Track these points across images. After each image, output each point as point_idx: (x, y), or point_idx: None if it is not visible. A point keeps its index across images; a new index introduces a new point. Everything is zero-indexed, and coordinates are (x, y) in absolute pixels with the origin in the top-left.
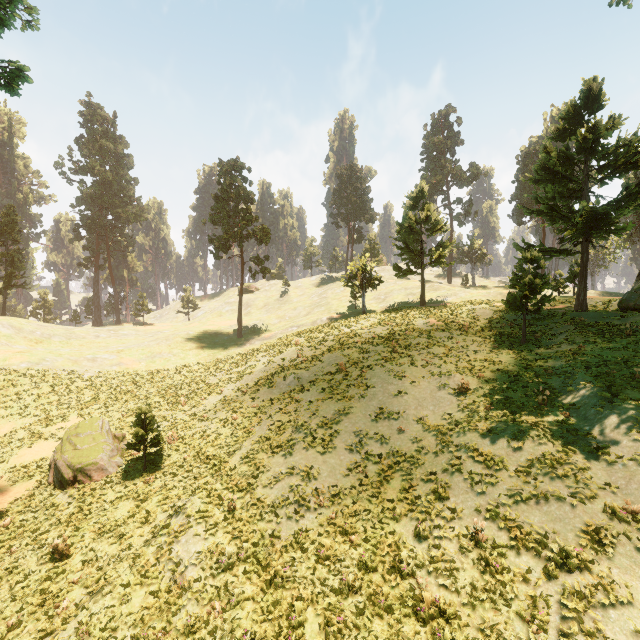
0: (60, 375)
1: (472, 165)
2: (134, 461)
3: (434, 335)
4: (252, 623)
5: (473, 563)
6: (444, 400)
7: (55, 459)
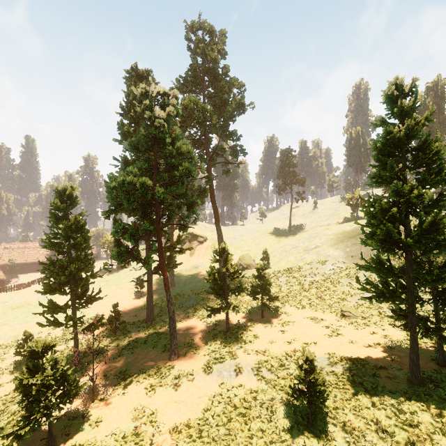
0: (227, 242)
1: None
2: None
3: None
4: (299, 290)
5: (357, 285)
6: (372, 253)
7: (240, 262)
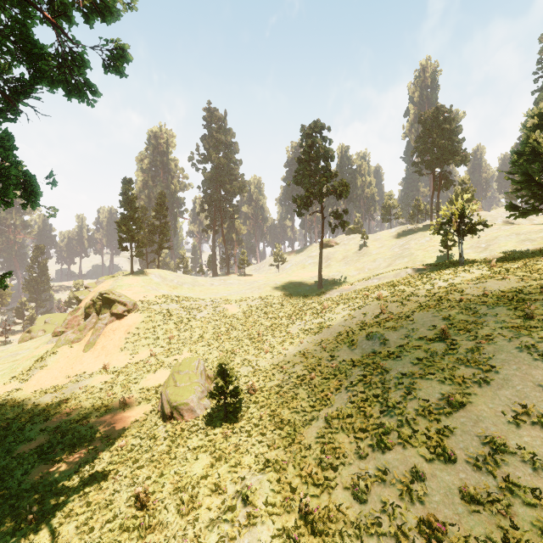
0: (181, 315)
1: None
2: (218, 406)
3: None
4: None
5: None
6: None
7: (161, 392)
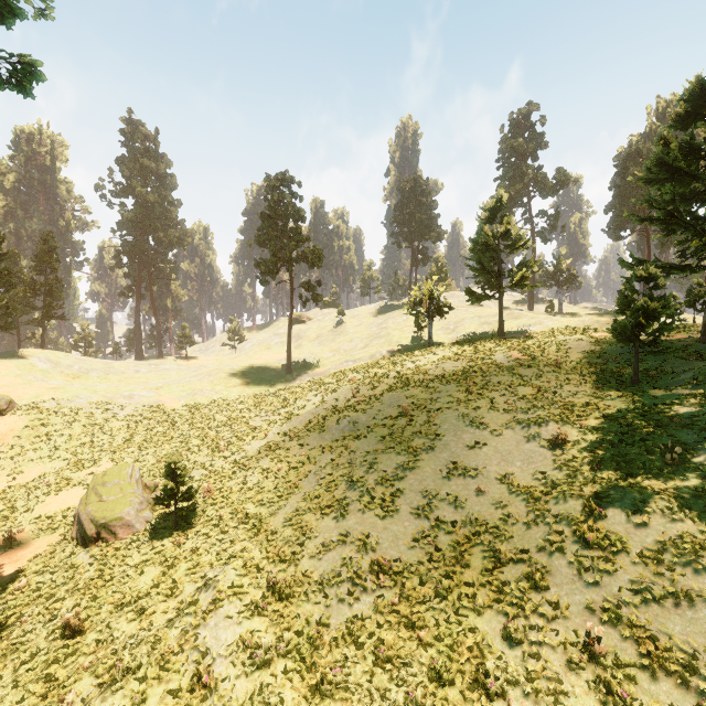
0: (94, 414)
1: (559, 171)
2: (165, 516)
3: (518, 372)
4: None
5: (588, 686)
6: (535, 454)
7: (78, 511)
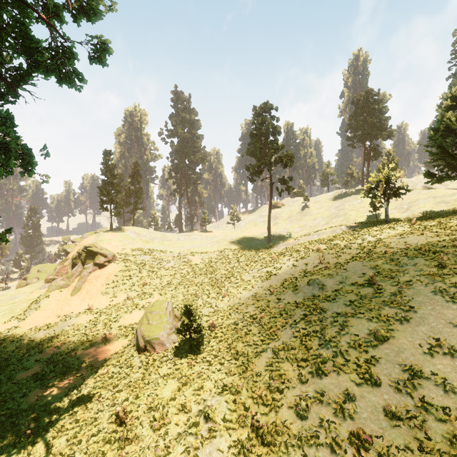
0: (153, 265)
1: None
2: (184, 340)
3: None
4: None
5: None
6: None
7: (137, 328)
